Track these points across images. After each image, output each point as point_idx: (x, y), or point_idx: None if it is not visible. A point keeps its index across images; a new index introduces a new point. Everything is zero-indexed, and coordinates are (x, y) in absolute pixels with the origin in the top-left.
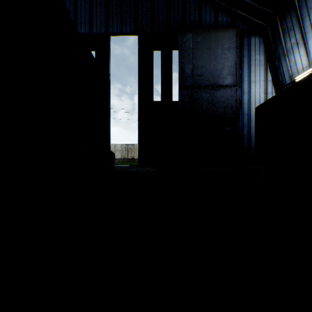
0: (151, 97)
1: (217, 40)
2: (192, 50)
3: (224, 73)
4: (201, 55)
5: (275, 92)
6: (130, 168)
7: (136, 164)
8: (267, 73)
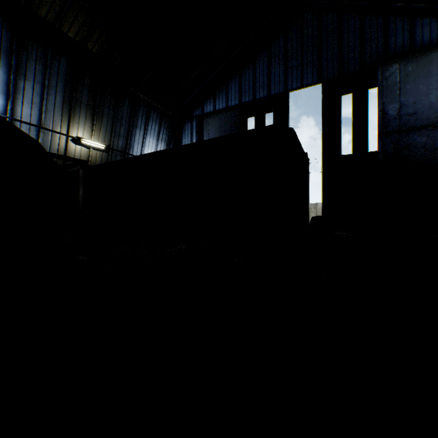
0: (338, 151)
1: None
2: (399, 84)
3: None
4: (412, 88)
5: None
6: None
7: None
8: None
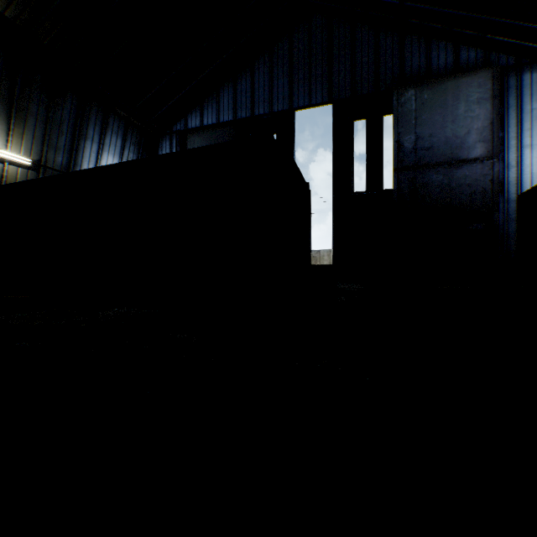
0: (351, 187)
1: (457, 92)
2: (415, 113)
3: (471, 141)
4: (429, 119)
5: None
6: None
7: None
8: None
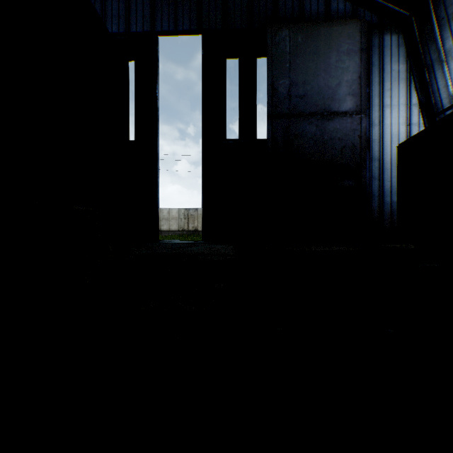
0: (223, 133)
1: (329, 40)
2: (289, 56)
3: (342, 93)
4: (303, 64)
5: (424, 123)
6: (188, 247)
7: (200, 239)
8: (411, 93)
